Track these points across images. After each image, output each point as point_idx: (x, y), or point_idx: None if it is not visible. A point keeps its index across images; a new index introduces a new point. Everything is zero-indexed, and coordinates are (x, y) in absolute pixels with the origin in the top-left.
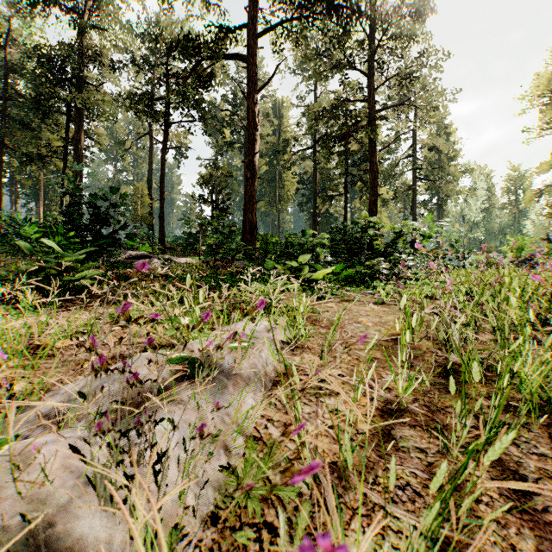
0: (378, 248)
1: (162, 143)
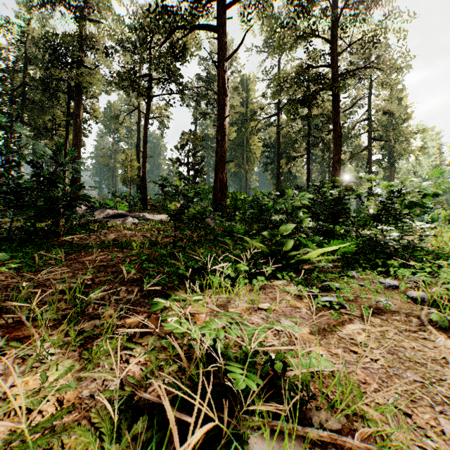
0: (368, 210)
1: (144, 113)
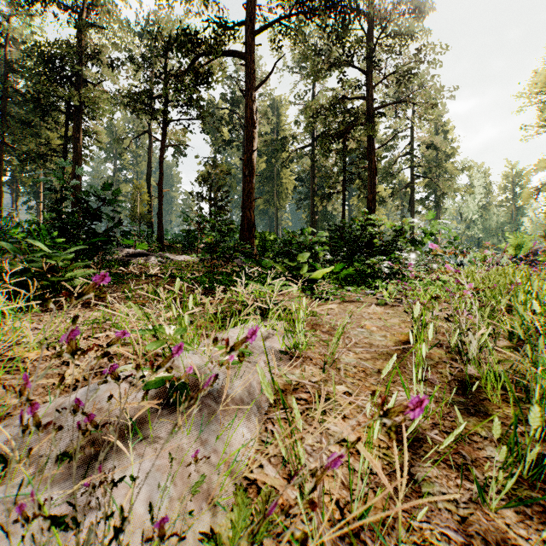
0: (378, 246)
1: (161, 141)
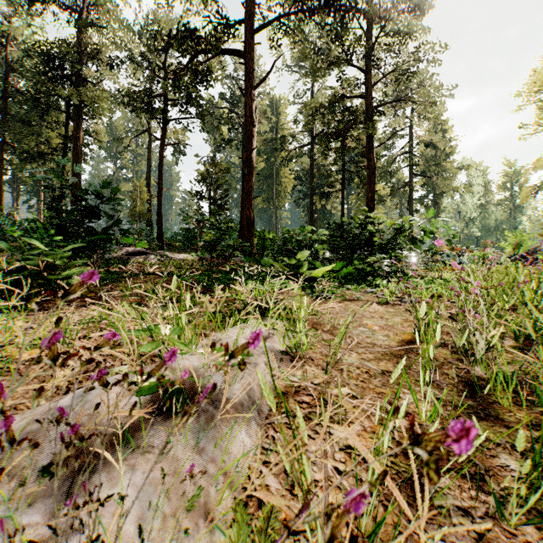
0: (378, 245)
1: (160, 140)
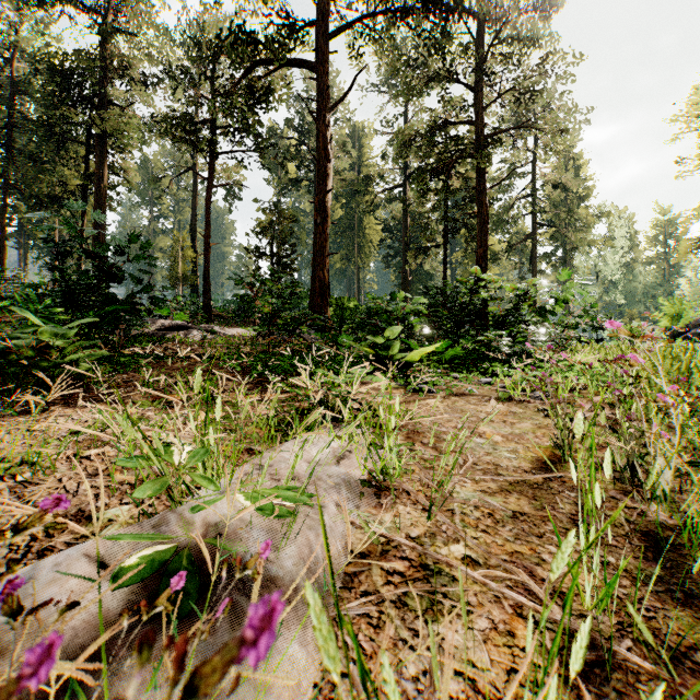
0: (493, 317)
1: (207, 180)
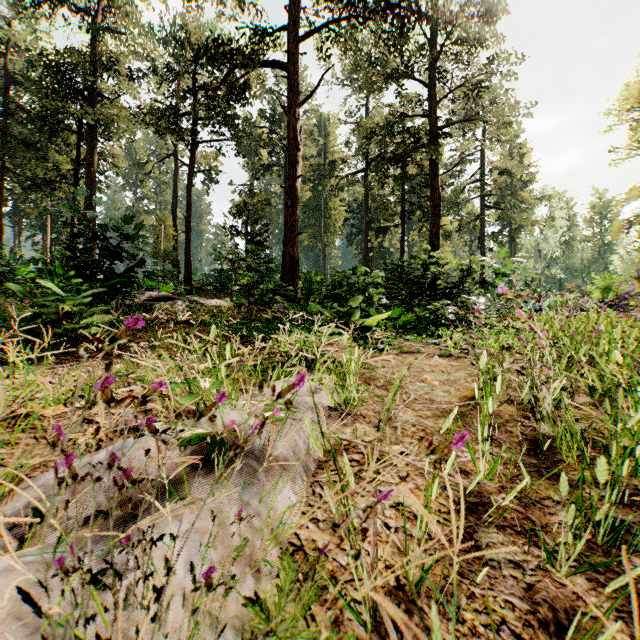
0: (442, 289)
1: (188, 166)
